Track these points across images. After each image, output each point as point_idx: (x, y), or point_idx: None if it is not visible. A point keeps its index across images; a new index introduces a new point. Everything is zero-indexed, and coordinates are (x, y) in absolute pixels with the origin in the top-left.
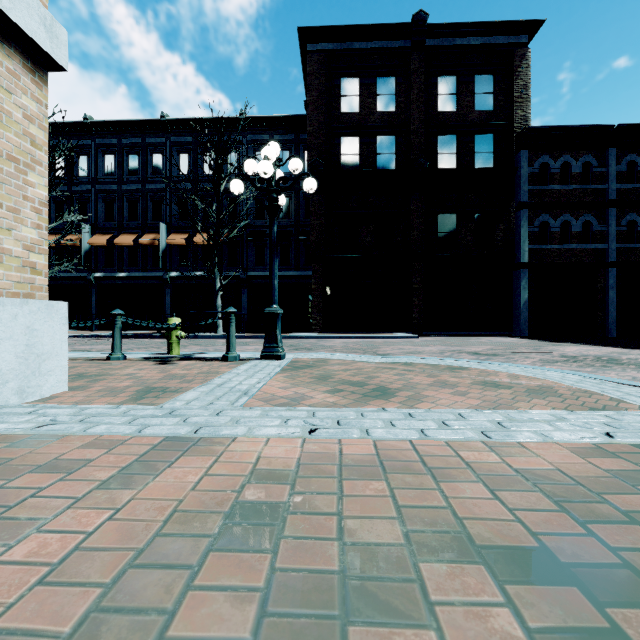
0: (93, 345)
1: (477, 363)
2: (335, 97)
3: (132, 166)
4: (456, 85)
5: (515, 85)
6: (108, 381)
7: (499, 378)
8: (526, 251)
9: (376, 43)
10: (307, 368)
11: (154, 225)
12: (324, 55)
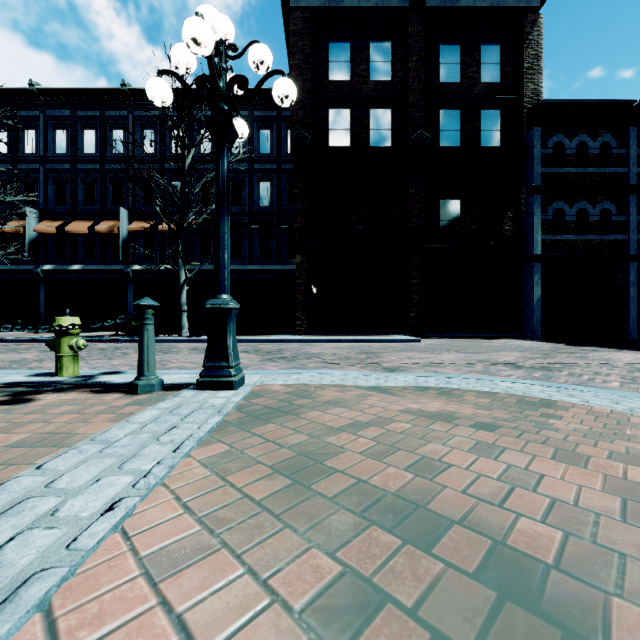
0: (1, 353)
1: (552, 389)
2: (322, 62)
3: (88, 142)
4: (459, 53)
5: (525, 54)
6: None
7: None
8: (539, 242)
9: (370, 1)
10: (274, 415)
11: (114, 211)
12: (310, 12)
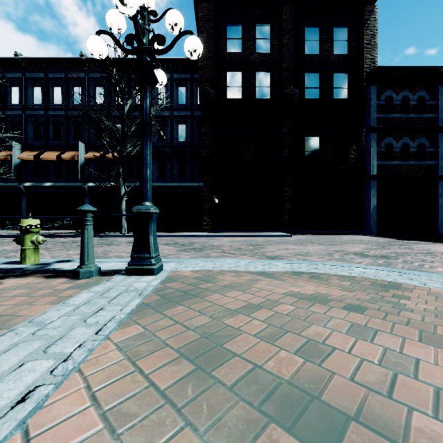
0: None
1: (395, 273)
2: (222, 39)
3: (57, 96)
4: (319, 33)
5: (365, 34)
6: None
7: None
8: (375, 166)
9: None
10: (184, 298)
11: (75, 144)
12: (213, 4)
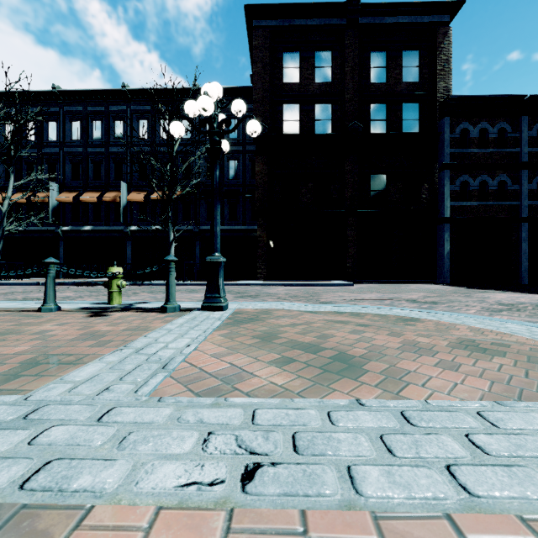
0: None
1: (425, 313)
2: (278, 69)
3: (96, 131)
4: (386, 59)
5: (438, 59)
6: (8, 342)
7: (460, 332)
8: (448, 207)
9: (315, 20)
10: (250, 321)
11: (116, 184)
12: (268, 30)
